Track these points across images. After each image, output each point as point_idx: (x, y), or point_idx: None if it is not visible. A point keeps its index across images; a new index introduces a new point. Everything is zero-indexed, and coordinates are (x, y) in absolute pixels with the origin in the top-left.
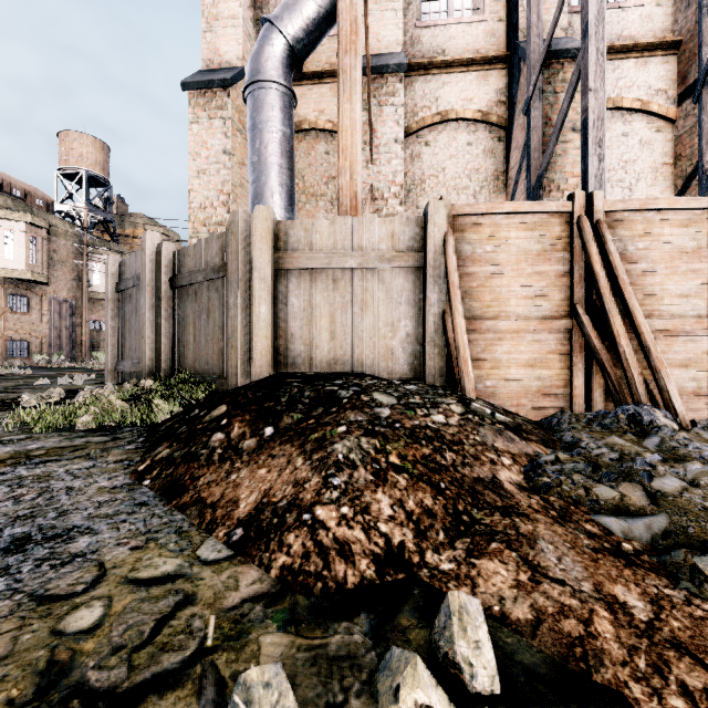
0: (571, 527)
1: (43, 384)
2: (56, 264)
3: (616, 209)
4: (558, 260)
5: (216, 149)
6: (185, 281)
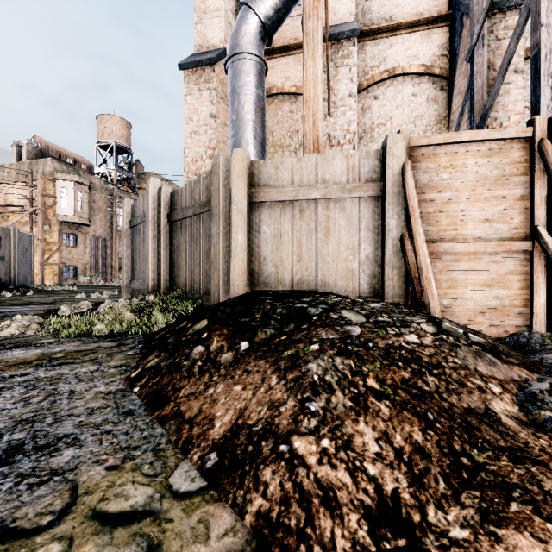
0: None
1: (81, 298)
2: (95, 211)
3: None
4: (517, 184)
5: (204, 114)
6: (178, 216)
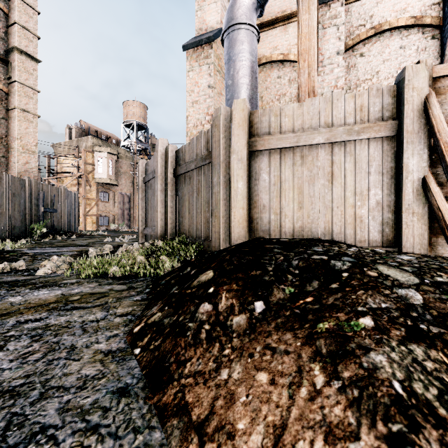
0: None
1: (108, 241)
2: (121, 174)
3: None
4: None
5: (203, 86)
6: (182, 170)
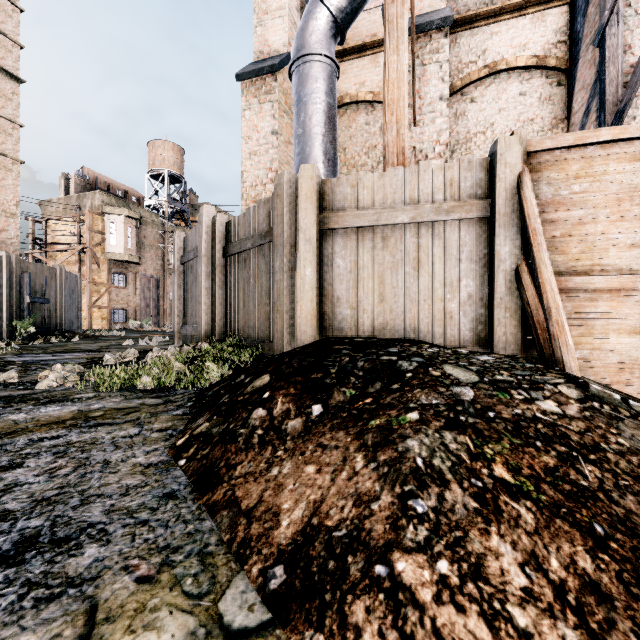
0: None
1: (129, 344)
2: (146, 248)
3: None
4: None
5: (265, 131)
6: (235, 249)
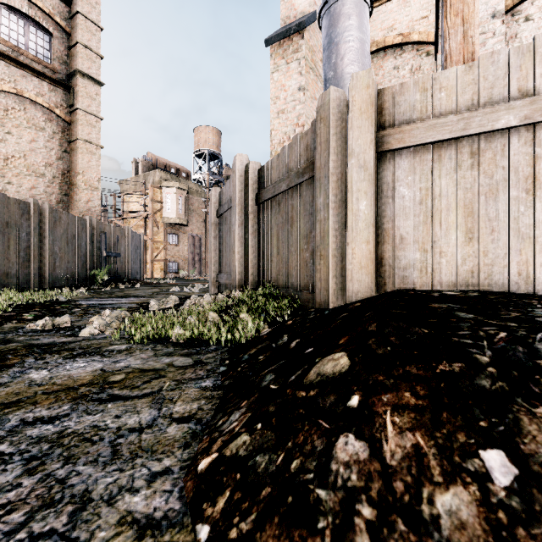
0: None
1: (175, 291)
2: (192, 213)
3: None
4: None
5: (292, 89)
6: (269, 194)
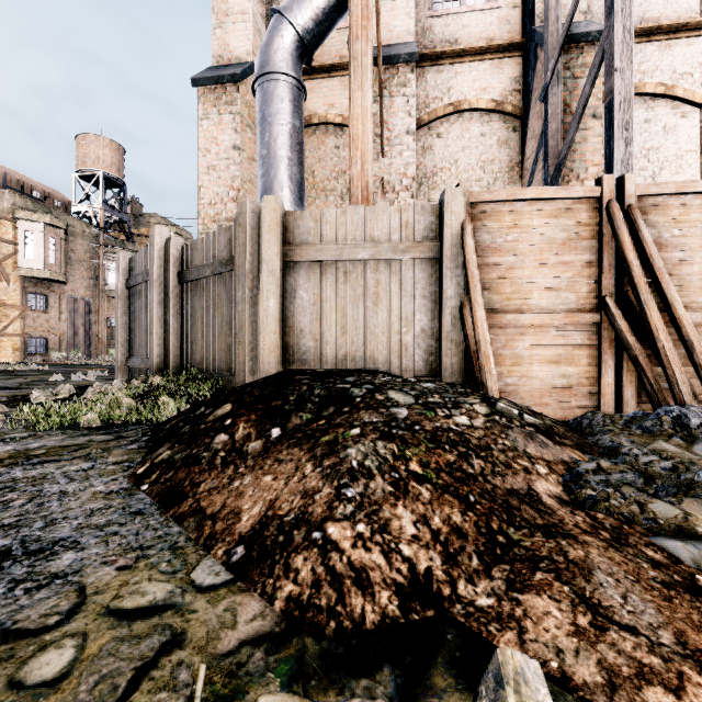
0: (629, 552)
1: (57, 380)
2: (74, 264)
3: (650, 193)
4: (585, 249)
5: (226, 145)
6: (193, 276)
